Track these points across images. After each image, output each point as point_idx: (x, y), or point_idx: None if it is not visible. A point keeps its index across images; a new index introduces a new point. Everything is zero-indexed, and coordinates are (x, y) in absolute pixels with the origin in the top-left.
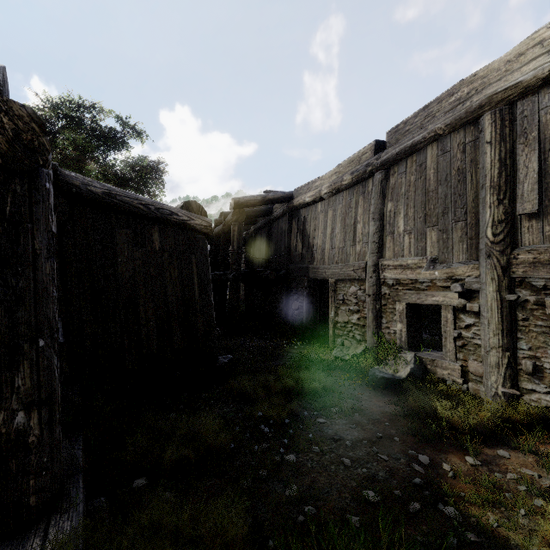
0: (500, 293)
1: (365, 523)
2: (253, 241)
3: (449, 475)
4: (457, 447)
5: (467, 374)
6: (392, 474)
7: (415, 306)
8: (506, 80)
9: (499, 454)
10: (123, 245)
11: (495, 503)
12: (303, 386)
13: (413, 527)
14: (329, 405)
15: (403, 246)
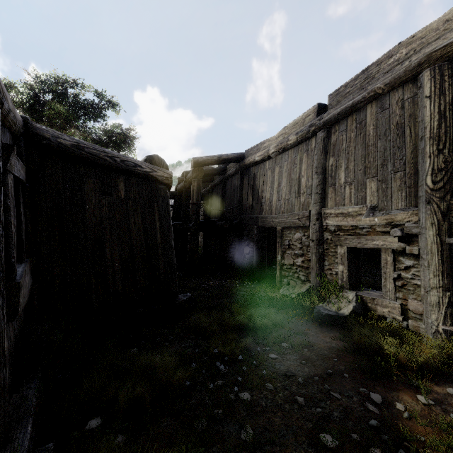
0: (440, 237)
1: None
2: (210, 196)
3: (404, 416)
4: (406, 384)
5: (407, 312)
6: (346, 414)
7: (355, 250)
8: (445, 38)
9: (450, 392)
10: (90, 193)
11: None
12: (255, 322)
13: None
14: (279, 340)
15: (344, 196)
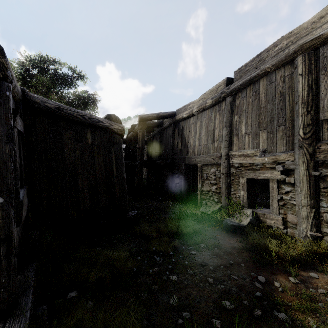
0: (308, 171)
1: (224, 325)
2: (151, 142)
3: (279, 290)
4: (283, 270)
5: (287, 223)
6: (241, 289)
7: (252, 180)
8: (312, 34)
9: (311, 275)
10: (67, 141)
11: (312, 310)
12: (182, 230)
13: (257, 327)
14: (198, 242)
15: (244, 142)
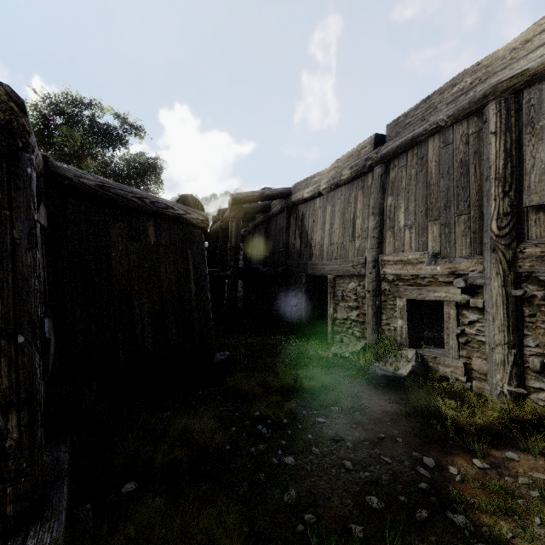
0: (506, 288)
1: (369, 534)
2: (251, 238)
3: (456, 479)
4: (463, 448)
5: (471, 372)
6: (396, 478)
7: (416, 302)
8: (512, 68)
9: (508, 456)
10: (117, 239)
11: (507, 510)
12: (302, 384)
13: (421, 537)
14: (329, 403)
15: (404, 241)
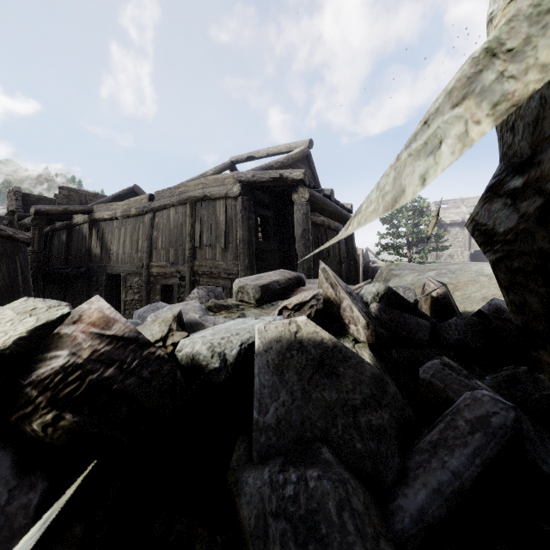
0: (190, 277)
1: None
2: (49, 241)
3: None
4: None
5: None
6: None
7: (167, 286)
8: (194, 192)
9: None
10: None
11: None
12: None
13: None
14: None
15: (161, 255)
